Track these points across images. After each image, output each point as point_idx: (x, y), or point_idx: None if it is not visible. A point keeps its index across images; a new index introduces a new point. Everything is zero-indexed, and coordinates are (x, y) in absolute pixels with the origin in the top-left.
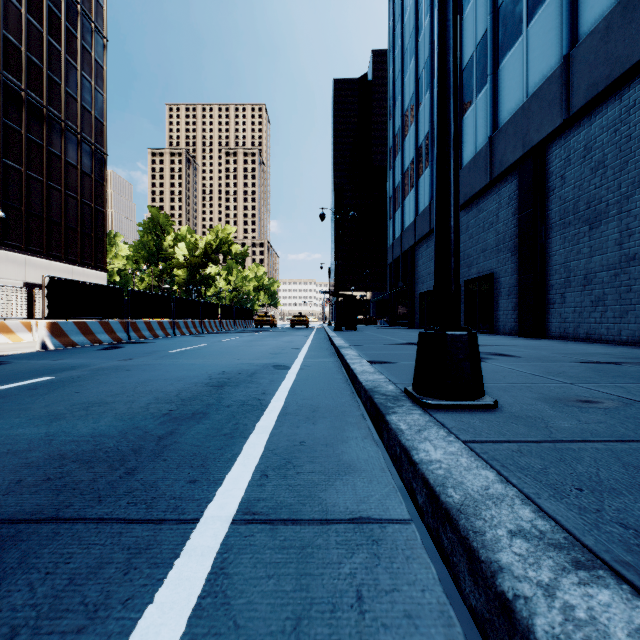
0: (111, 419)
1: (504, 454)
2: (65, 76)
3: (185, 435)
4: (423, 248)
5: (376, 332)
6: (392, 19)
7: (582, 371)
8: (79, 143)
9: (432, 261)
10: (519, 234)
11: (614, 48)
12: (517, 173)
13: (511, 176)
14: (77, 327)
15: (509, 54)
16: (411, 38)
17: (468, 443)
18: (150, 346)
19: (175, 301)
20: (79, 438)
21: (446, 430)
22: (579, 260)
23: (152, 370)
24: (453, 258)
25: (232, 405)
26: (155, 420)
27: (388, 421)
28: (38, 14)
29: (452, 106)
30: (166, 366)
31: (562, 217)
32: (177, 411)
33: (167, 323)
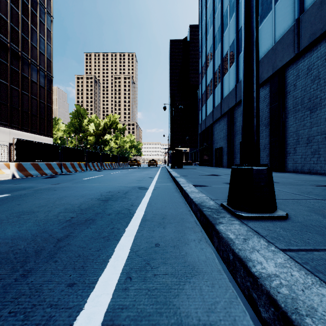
0: (31, 224)
1: (322, 265)
2: (31, 36)
3: (76, 238)
4: (217, 125)
5: (193, 169)
6: (200, 6)
7: (321, 191)
8: (38, 71)
9: (222, 132)
10: (270, 116)
11: (325, 13)
12: (269, 84)
13: (265, 86)
14: (32, 166)
15: (264, 20)
16: (211, 16)
17: (286, 252)
18: (72, 176)
19: (87, 152)
20: (2, 240)
21: (265, 239)
22: (304, 130)
23: (69, 190)
24: (256, 118)
25: (111, 214)
26: (59, 225)
27: (218, 230)
28: (16, 3)
29: (255, 18)
30: (77, 188)
31: (294, 107)
32: (76, 218)
33: (83, 164)
